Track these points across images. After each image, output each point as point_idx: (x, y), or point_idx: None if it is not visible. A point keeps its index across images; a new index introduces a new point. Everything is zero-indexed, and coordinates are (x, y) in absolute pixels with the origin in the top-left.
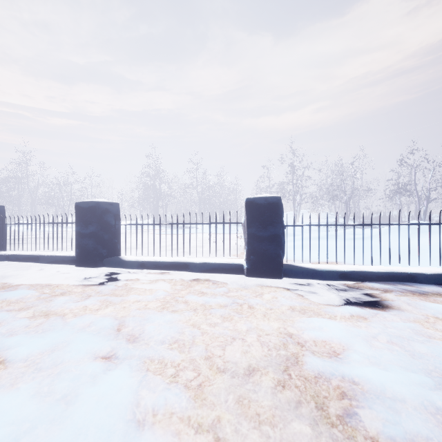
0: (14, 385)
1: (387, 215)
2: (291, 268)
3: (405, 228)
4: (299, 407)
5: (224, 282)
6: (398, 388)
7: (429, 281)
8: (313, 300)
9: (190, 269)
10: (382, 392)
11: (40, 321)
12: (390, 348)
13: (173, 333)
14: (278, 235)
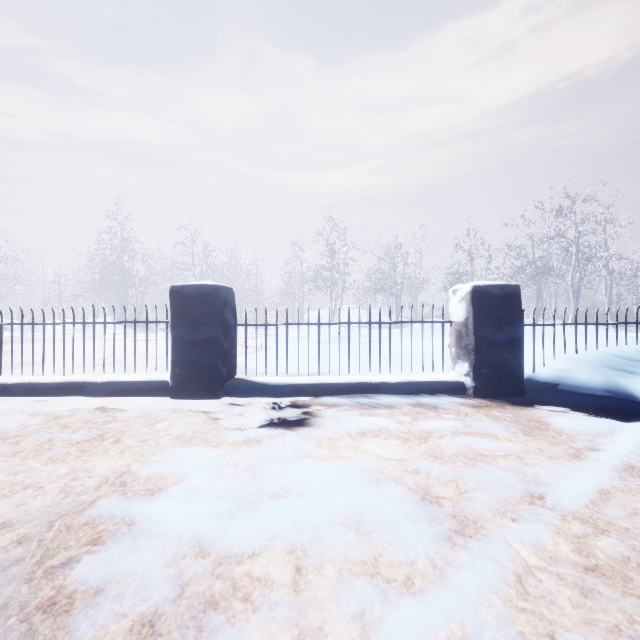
0: None
1: None
2: (235, 383)
3: (418, 329)
4: (12, 566)
5: (122, 409)
6: (175, 521)
7: (393, 391)
8: (226, 425)
9: (88, 393)
10: (150, 529)
11: None
12: (237, 475)
13: None
14: (214, 339)
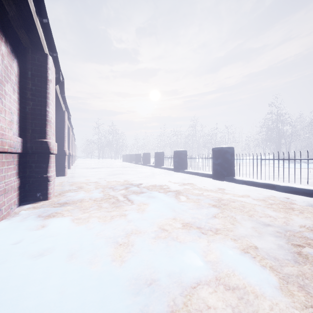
0: (189, 202)
1: None
2: None
3: None
4: (278, 237)
5: (296, 200)
6: None
7: None
8: None
9: (276, 189)
10: None
11: (196, 192)
12: None
13: (241, 207)
14: None
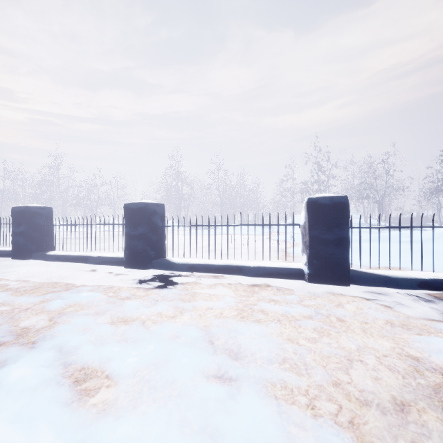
0: (137, 409)
1: (420, 215)
2: (359, 274)
3: None
4: None
5: (288, 289)
6: None
7: None
8: (406, 313)
9: (244, 273)
10: None
11: (123, 329)
12: None
13: (275, 350)
14: (346, 238)
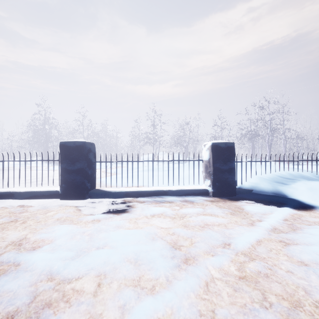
0: None
1: None
2: (94, 191)
3: (191, 163)
4: None
5: (32, 205)
6: (41, 263)
7: (174, 194)
8: (85, 212)
9: (15, 197)
10: (27, 267)
11: None
12: (82, 238)
13: None
14: (83, 169)
